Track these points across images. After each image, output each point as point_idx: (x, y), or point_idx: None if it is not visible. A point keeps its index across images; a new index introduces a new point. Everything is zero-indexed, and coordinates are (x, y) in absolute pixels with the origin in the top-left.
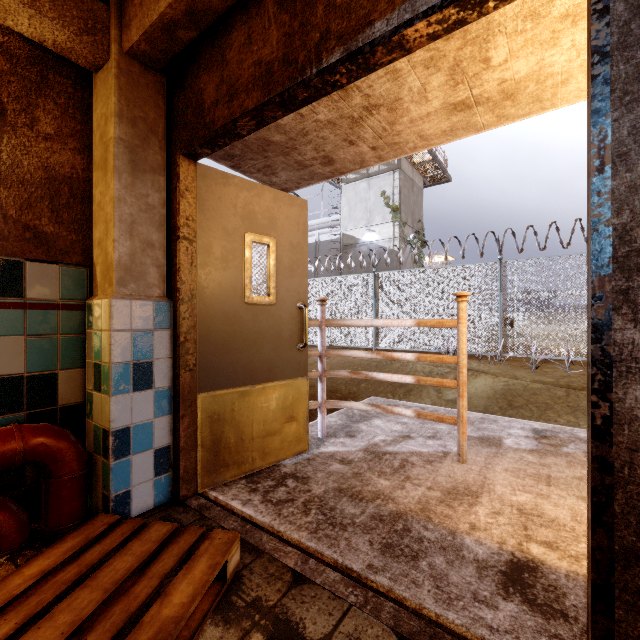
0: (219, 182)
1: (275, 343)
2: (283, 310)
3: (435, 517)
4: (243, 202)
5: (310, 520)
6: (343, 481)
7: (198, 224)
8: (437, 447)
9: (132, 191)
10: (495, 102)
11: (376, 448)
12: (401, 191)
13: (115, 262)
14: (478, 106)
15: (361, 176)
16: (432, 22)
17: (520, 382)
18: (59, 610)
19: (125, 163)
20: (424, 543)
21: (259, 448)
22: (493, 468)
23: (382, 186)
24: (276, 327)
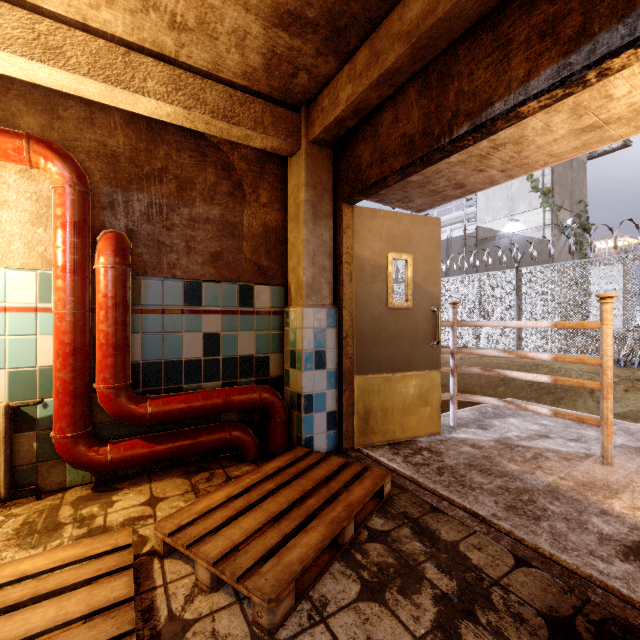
0: (369, 217)
1: (412, 340)
2: (418, 313)
3: (563, 498)
4: (386, 229)
5: (443, 479)
6: (473, 459)
7: (355, 251)
8: (578, 449)
9: (313, 234)
10: (628, 118)
11: (508, 441)
12: (554, 170)
13: (304, 283)
14: (609, 125)
15: None
16: (542, 100)
17: None
18: (293, 484)
19: (310, 216)
20: (547, 512)
21: (399, 424)
22: None
23: None
24: (413, 327)
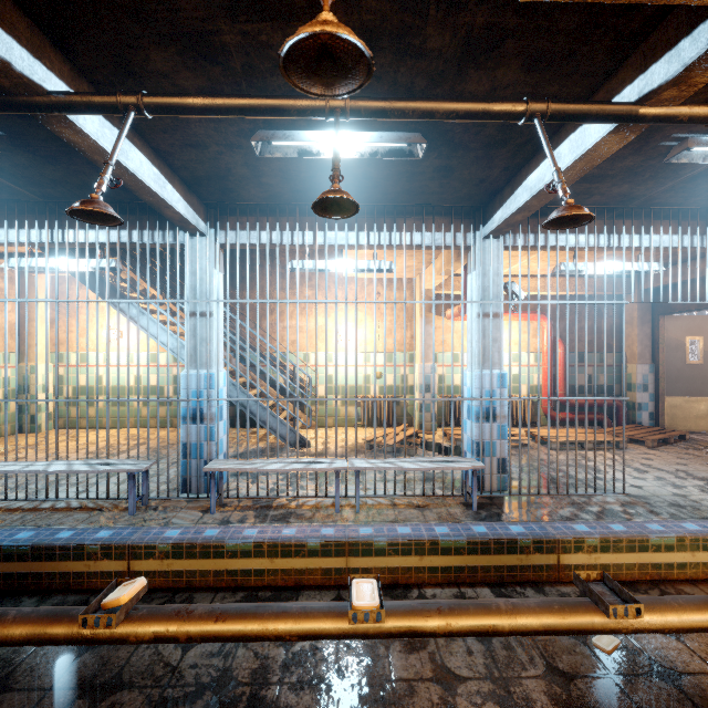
0: (674, 320)
1: (702, 381)
2: (707, 366)
3: None
4: (685, 325)
5: None
6: None
7: (665, 337)
8: None
9: (641, 331)
10: None
11: None
12: None
13: (636, 353)
14: None
15: None
16: None
17: None
18: (642, 430)
19: (639, 323)
20: None
21: (693, 423)
22: None
23: None
24: (702, 374)
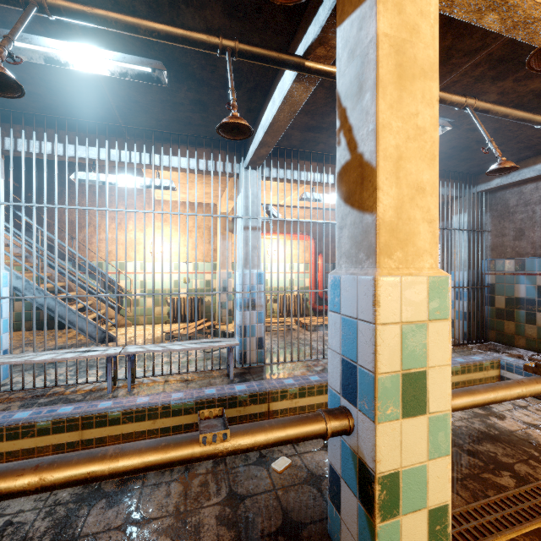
0: None
1: None
2: None
3: None
4: None
5: None
6: None
7: None
8: None
9: None
10: None
11: None
12: None
13: None
14: None
15: None
16: None
17: None
18: None
19: None
20: None
21: None
22: None
23: None
24: None
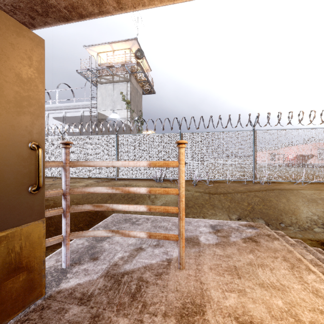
0: None
1: None
2: (5, 150)
3: None
4: None
5: None
6: None
7: None
8: (162, 255)
9: None
10: None
11: (116, 269)
12: (131, 93)
13: None
14: None
15: (109, 81)
16: None
17: (190, 192)
18: None
19: None
20: None
21: None
22: (202, 269)
23: (121, 89)
24: None
